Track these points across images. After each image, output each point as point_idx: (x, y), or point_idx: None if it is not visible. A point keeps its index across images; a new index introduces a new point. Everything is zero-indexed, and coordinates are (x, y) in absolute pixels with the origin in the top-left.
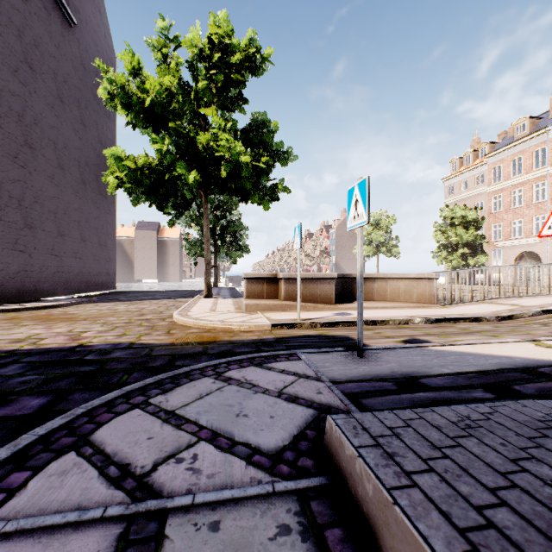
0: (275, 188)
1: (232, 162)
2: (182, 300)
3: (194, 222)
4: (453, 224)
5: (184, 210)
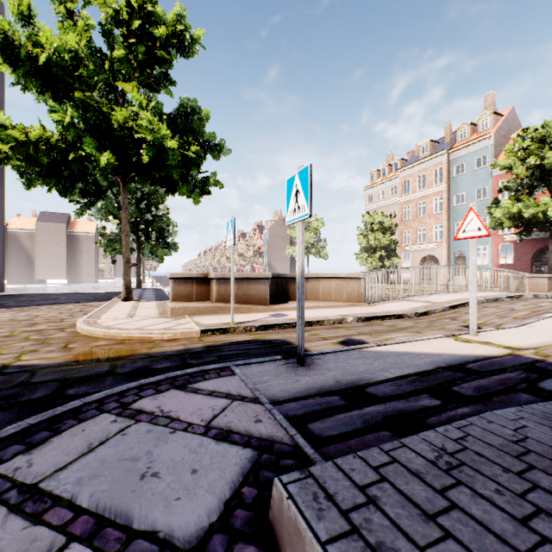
0: (206, 181)
1: (156, 147)
2: (94, 304)
3: (112, 214)
4: (372, 229)
5: (96, 198)
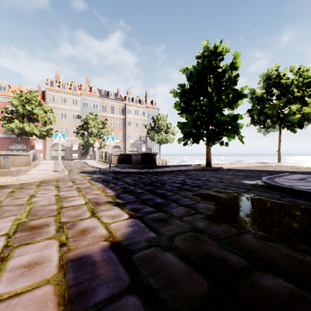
0: None
1: None
2: None
3: None
4: None
5: None
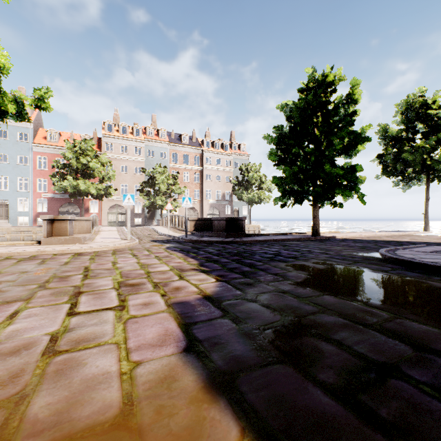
0: None
1: (19, 103)
2: None
3: None
4: None
5: None
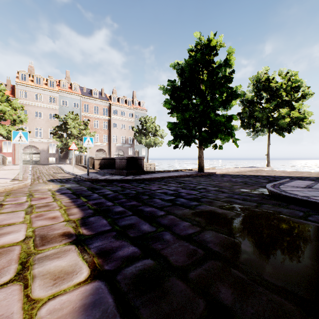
0: None
1: None
2: None
3: None
4: None
5: None
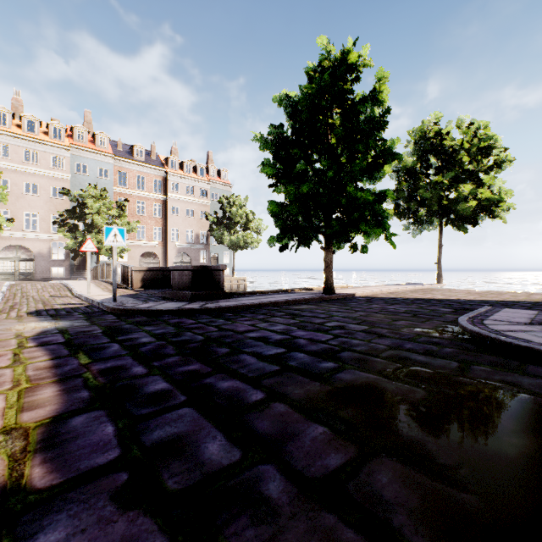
0: None
1: None
2: None
3: None
4: None
5: None
